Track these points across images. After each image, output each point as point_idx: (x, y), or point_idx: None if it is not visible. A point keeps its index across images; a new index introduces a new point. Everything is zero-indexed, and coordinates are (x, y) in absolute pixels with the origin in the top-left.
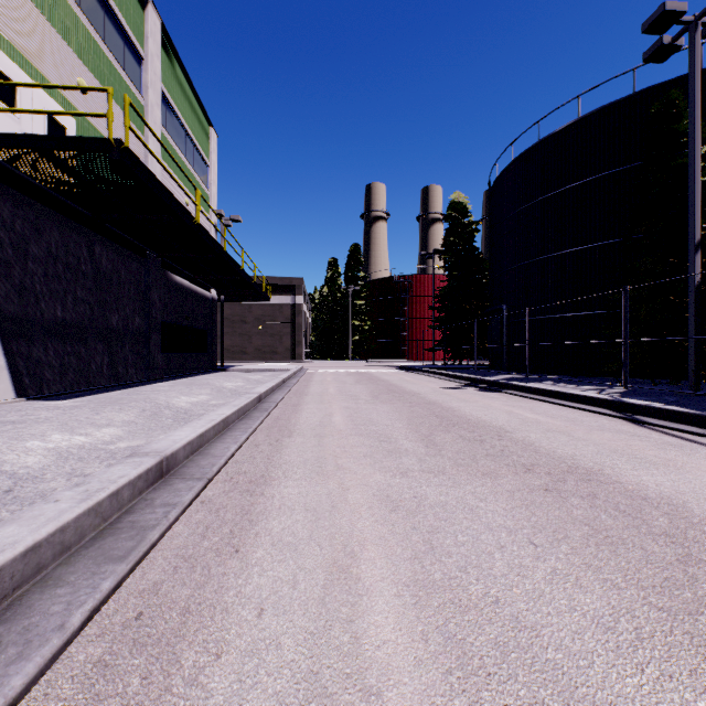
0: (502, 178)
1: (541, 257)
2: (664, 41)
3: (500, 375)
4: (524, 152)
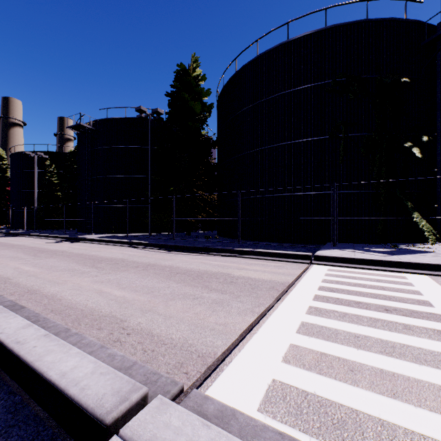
0: (12, 156)
1: (23, 190)
2: (32, 155)
3: (2, 230)
4: (18, 152)
